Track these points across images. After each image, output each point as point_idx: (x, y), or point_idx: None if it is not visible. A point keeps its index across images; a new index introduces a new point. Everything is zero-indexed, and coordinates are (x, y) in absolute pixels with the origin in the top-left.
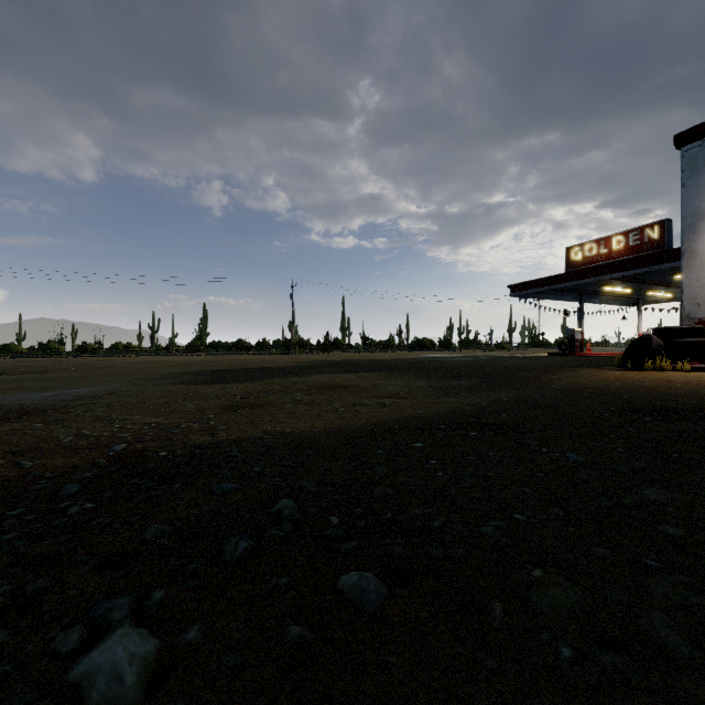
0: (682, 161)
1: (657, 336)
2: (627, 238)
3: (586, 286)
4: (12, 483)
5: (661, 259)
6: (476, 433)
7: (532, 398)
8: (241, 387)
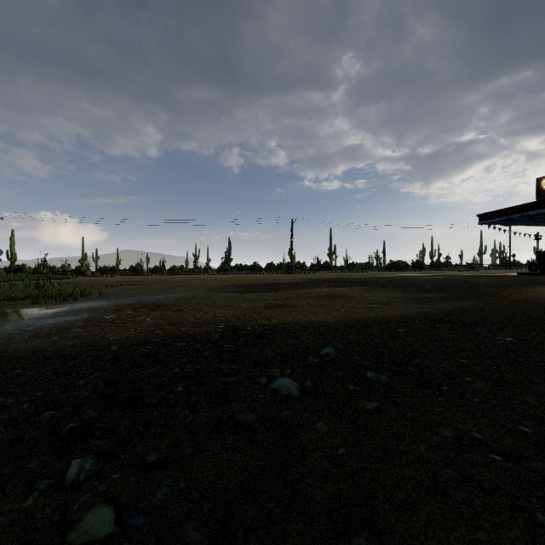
0: None
1: None
2: None
3: None
4: (184, 336)
5: None
6: (441, 325)
7: (489, 306)
8: (270, 295)
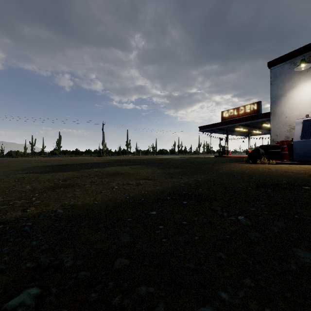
0: (270, 73)
1: (261, 149)
2: (245, 108)
3: (229, 128)
4: None
5: (258, 117)
6: (186, 202)
7: (212, 179)
8: (65, 174)
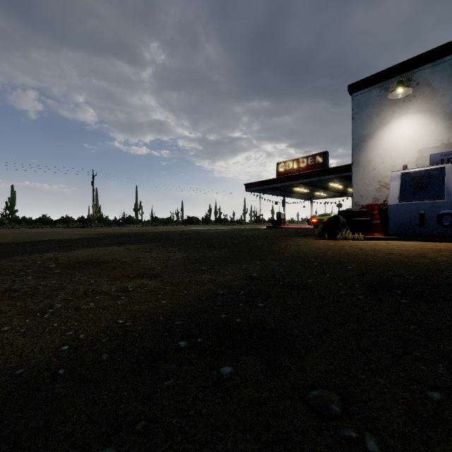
0: (352, 102)
1: (341, 216)
2: (307, 160)
3: (287, 187)
4: None
5: (325, 173)
6: (232, 368)
7: (279, 273)
8: None
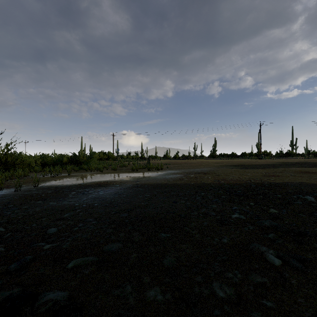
0: None
1: None
2: None
3: None
4: (235, 184)
5: None
6: None
7: None
8: (261, 170)
